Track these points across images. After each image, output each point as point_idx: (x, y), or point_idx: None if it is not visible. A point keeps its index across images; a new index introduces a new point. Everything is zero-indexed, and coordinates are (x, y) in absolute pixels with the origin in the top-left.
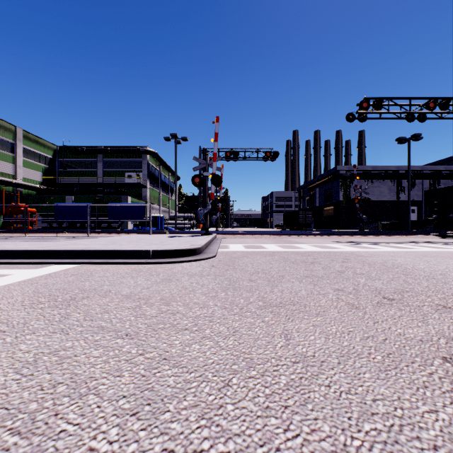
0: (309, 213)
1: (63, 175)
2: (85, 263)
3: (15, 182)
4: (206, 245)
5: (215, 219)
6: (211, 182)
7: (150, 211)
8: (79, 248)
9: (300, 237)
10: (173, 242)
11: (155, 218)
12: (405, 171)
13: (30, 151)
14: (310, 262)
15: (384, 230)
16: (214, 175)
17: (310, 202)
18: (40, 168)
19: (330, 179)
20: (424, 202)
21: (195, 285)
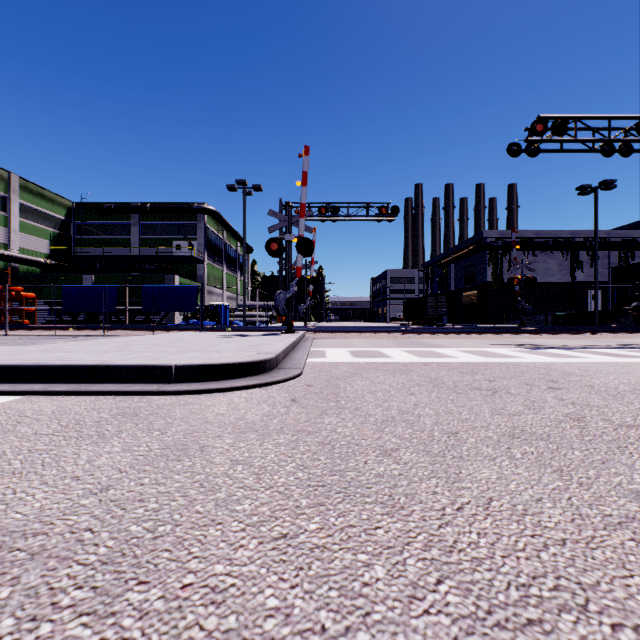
0: (442, 300)
1: (81, 245)
2: (36, 393)
3: (7, 254)
4: (285, 353)
5: (304, 308)
6: (297, 249)
7: (201, 296)
8: (38, 360)
9: (436, 336)
10: (229, 346)
11: (215, 307)
12: (584, 239)
13: (31, 208)
14: (487, 389)
15: (556, 325)
16: (302, 239)
17: (442, 285)
18: (47, 235)
19: (472, 250)
20: (611, 283)
21: (240, 474)
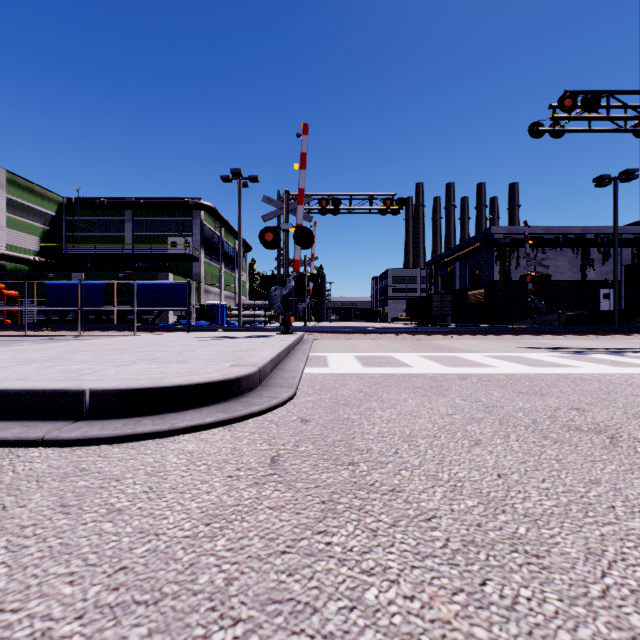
0: (448, 299)
1: (72, 242)
2: None
3: None
4: (276, 361)
5: (303, 307)
6: (295, 240)
7: (188, 293)
8: None
9: (449, 338)
10: (204, 353)
11: (211, 307)
12: (595, 235)
13: (19, 203)
14: (592, 429)
15: (571, 325)
16: (300, 228)
17: (446, 284)
18: (36, 231)
19: (479, 247)
20: (623, 282)
21: None
